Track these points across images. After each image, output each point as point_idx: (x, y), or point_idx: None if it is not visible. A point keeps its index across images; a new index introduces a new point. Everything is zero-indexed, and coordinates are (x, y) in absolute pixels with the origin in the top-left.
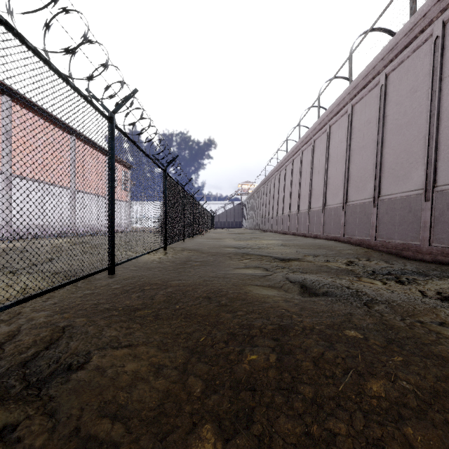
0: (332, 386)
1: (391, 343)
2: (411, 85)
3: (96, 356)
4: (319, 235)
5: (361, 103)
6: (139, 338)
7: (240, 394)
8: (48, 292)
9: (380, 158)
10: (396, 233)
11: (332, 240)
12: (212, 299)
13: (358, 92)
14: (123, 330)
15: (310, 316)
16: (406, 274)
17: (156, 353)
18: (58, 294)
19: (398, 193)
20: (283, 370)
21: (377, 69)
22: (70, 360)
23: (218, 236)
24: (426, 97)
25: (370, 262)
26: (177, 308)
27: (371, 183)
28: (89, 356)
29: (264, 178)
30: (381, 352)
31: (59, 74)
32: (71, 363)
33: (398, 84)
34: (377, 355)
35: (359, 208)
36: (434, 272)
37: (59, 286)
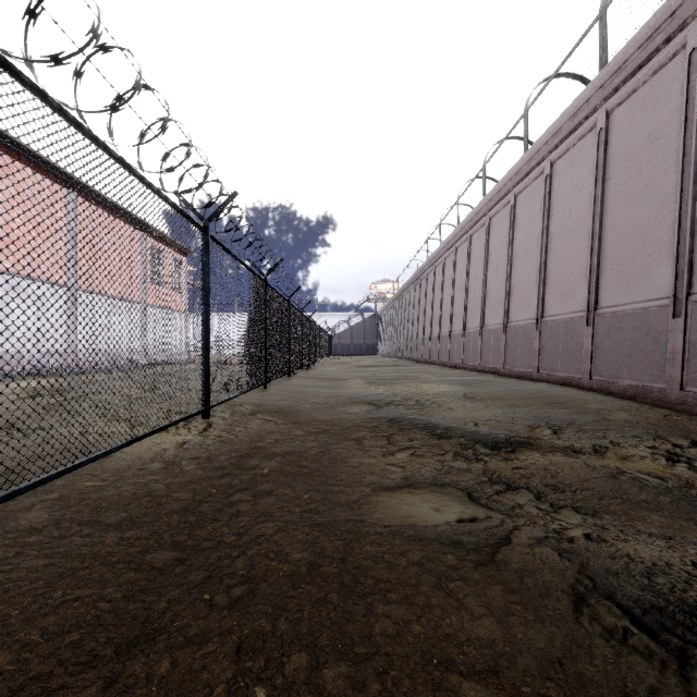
0: None
1: None
2: None
3: None
4: (530, 373)
5: (632, 102)
6: None
7: None
8: None
9: (692, 210)
10: None
11: (562, 384)
12: None
13: (625, 79)
14: None
15: None
16: None
17: None
18: None
19: None
20: None
21: (681, 17)
22: None
23: (336, 374)
24: None
25: None
26: None
27: (664, 266)
28: None
29: (416, 272)
30: None
31: None
32: None
33: None
34: None
35: (631, 319)
36: None
37: None
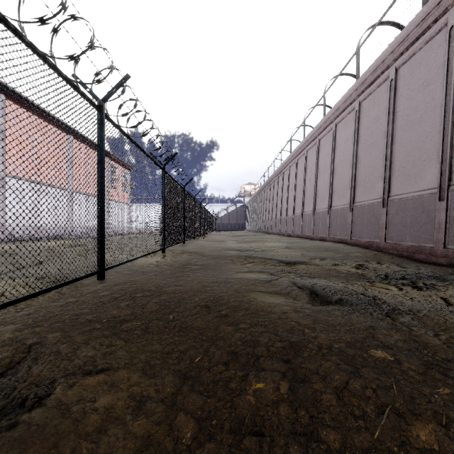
0: (365, 432)
1: (430, 368)
2: (423, 79)
3: (61, 386)
4: (325, 237)
5: (369, 99)
6: (120, 359)
7: (243, 442)
8: (18, 301)
9: (390, 157)
10: (408, 235)
11: (339, 242)
12: (211, 309)
13: (366, 88)
14: (103, 349)
15: (325, 331)
16: (422, 279)
17: (140, 379)
18: (37, 302)
19: (409, 192)
20: (298, 406)
21: (387, 63)
22: (26, 392)
23: (220, 239)
24: (440, 91)
25: (381, 265)
26: (170, 319)
27: (380, 182)
28: (52, 386)
29: (268, 179)
30: (421, 381)
31: (34, 48)
32: (26, 397)
33: (410, 78)
34: (416, 385)
35: (367, 208)
36: (452, 276)
37: (34, 294)
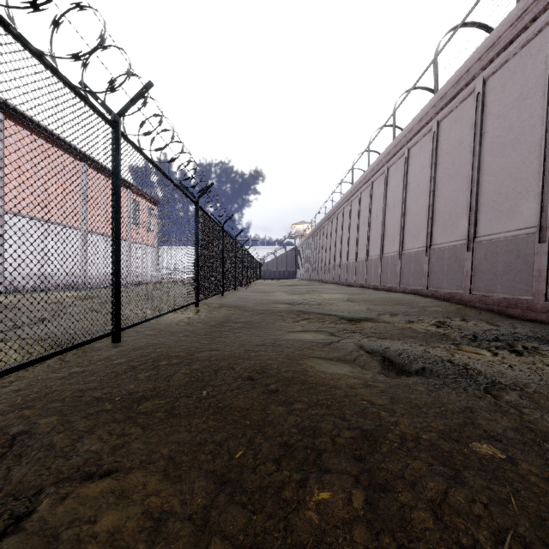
0: None
1: None
2: (519, 92)
3: (49, 499)
4: (395, 287)
5: (450, 118)
6: (135, 455)
7: None
8: (2, 375)
9: (476, 188)
10: (499, 285)
11: (412, 293)
12: (256, 382)
13: (447, 103)
14: (112, 440)
15: (409, 414)
16: (521, 340)
17: (160, 486)
18: (31, 373)
19: (501, 232)
20: (381, 530)
21: (472, 73)
22: None
23: (266, 289)
24: (540, 106)
25: (467, 322)
26: (203, 396)
27: (464, 220)
28: (37, 498)
29: (324, 217)
30: (548, 492)
31: (25, 42)
32: None
33: (501, 91)
34: (543, 498)
35: (448, 252)
36: None
37: (25, 365)
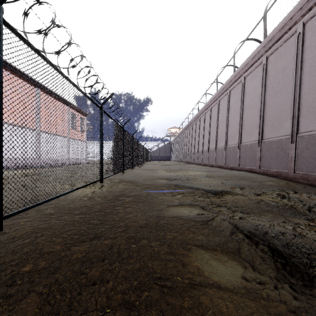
0: None
1: None
2: None
3: None
4: (235, 167)
5: (276, 53)
6: None
7: None
8: None
9: (298, 99)
10: None
11: (248, 171)
12: None
13: (273, 44)
14: None
15: None
16: None
17: None
18: None
19: None
20: None
21: (295, 20)
22: None
23: (153, 168)
24: None
25: (301, 195)
26: None
27: (288, 122)
28: None
29: (188, 123)
30: None
31: None
32: None
33: None
34: None
35: (275, 144)
36: None
37: None
